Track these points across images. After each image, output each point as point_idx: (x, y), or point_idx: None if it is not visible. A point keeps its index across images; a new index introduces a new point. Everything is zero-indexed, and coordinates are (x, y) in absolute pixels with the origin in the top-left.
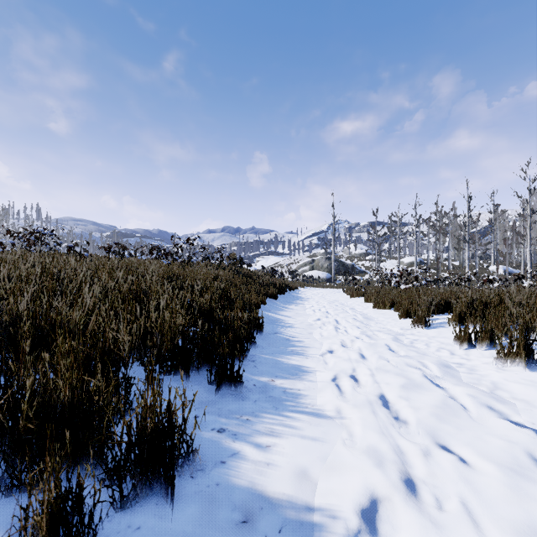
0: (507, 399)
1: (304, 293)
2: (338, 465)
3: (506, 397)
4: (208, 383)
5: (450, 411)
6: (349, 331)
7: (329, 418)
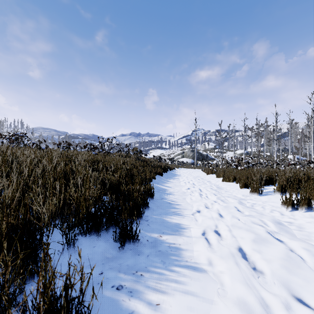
0: None
1: (179, 171)
2: None
3: None
4: (113, 241)
5: (298, 266)
6: (209, 197)
7: (204, 272)
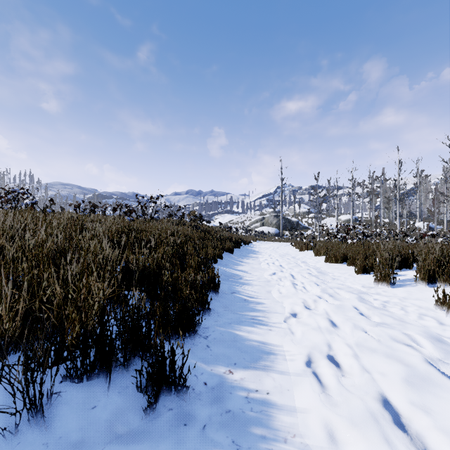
0: None
1: (257, 246)
2: None
3: None
4: (136, 389)
5: None
6: (310, 290)
7: None
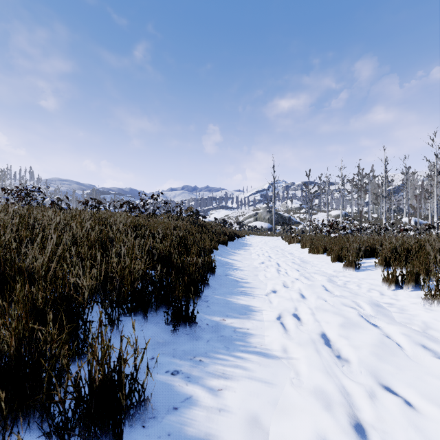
0: (439, 339)
1: (250, 240)
2: (288, 410)
3: (438, 336)
4: (165, 324)
5: (390, 351)
6: (289, 274)
7: (277, 358)
